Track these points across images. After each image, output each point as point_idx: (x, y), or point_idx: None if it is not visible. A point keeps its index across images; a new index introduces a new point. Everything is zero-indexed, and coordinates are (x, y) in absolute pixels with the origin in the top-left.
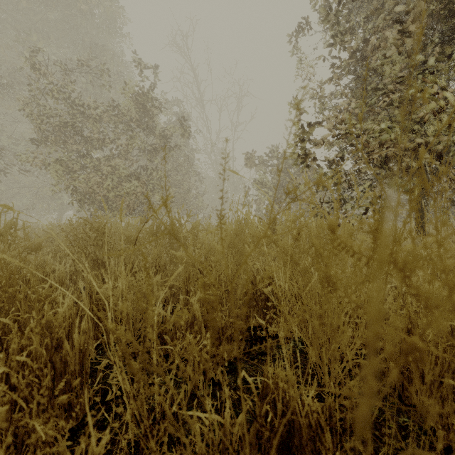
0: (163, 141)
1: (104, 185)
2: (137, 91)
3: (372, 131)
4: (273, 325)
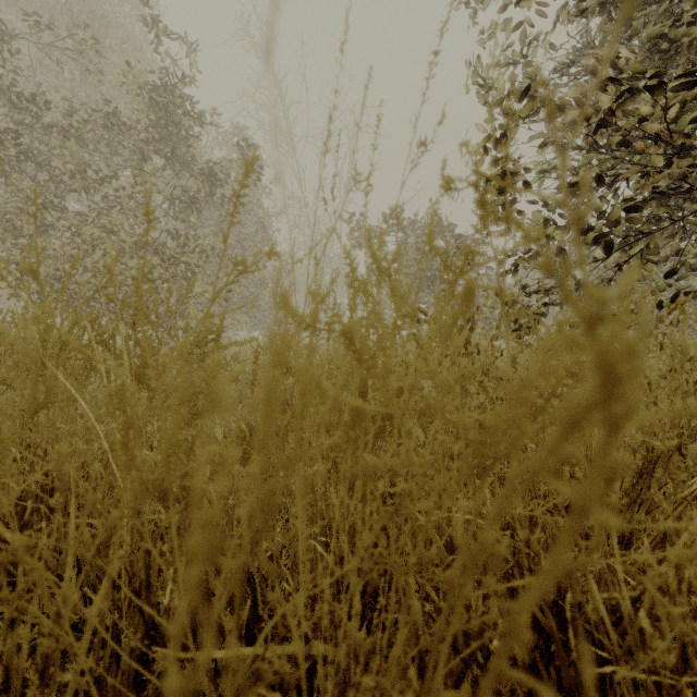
0: (209, 184)
1: (87, 263)
2: (154, 82)
3: None
4: None
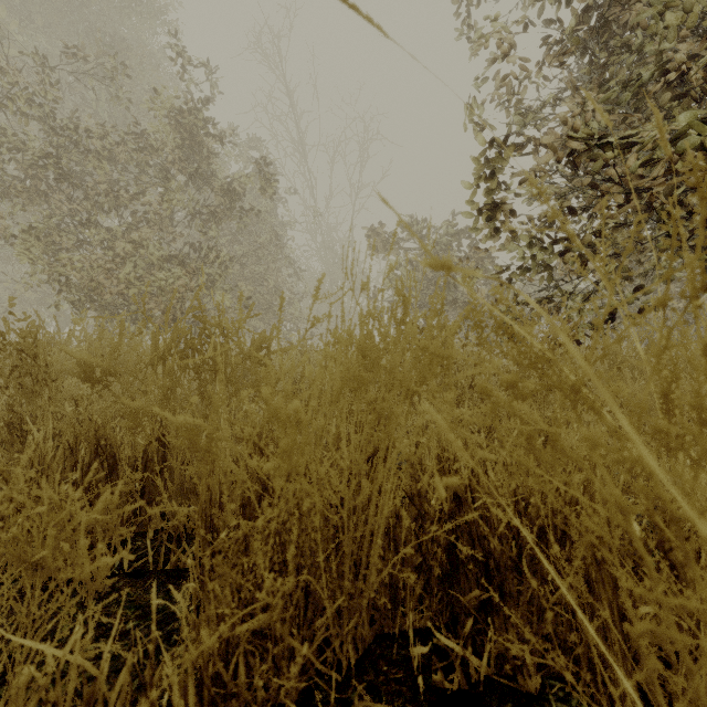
0: (229, 199)
1: (120, 275)
2: (180, 107)
3: (647, 143)
4: (487, 653)
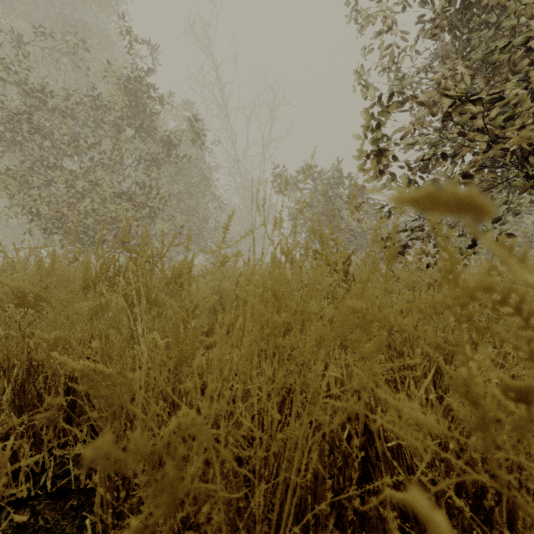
0: (167, 148)
1: (79, 208)
2: (128, 75)
3: (510, 99)
4: None
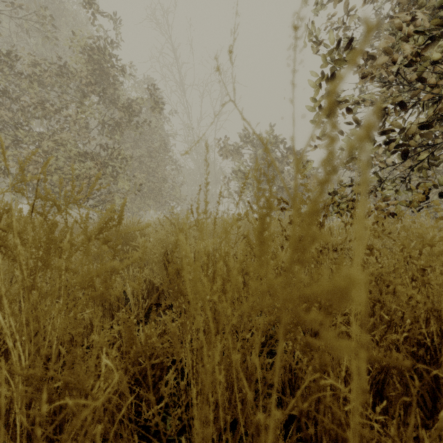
0: (127, 114)
1: None
2: (90, 44)
3: None
4: None
